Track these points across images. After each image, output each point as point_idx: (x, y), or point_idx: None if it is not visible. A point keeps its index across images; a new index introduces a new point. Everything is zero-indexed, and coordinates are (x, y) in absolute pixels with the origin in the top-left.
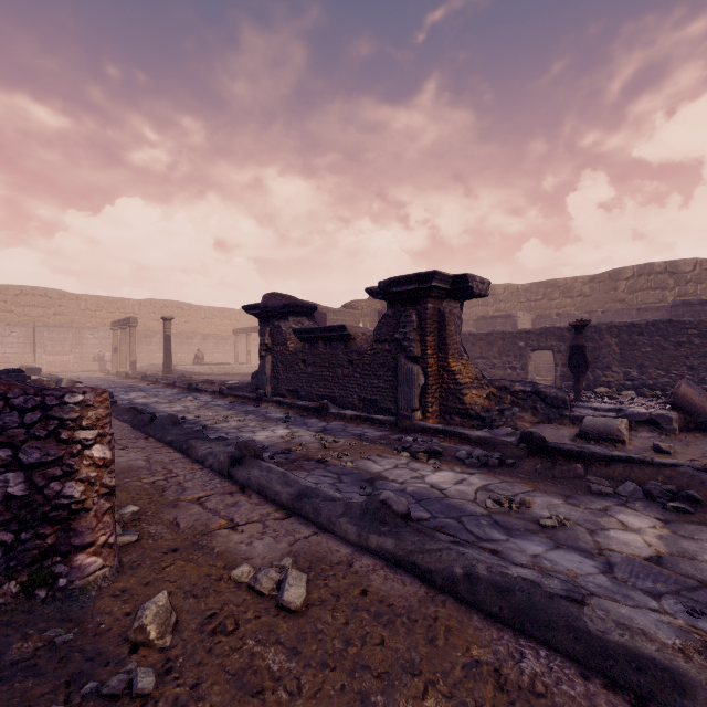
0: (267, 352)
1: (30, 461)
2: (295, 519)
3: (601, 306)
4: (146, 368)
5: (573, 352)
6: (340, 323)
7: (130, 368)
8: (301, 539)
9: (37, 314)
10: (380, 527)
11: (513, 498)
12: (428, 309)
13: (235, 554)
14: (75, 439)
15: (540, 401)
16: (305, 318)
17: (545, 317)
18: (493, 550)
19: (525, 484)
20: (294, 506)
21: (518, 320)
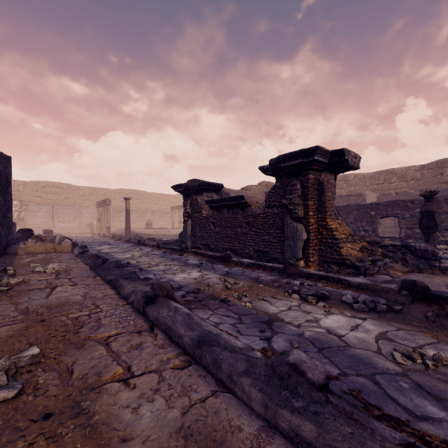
0: (188, 218)
1: None
2: (194, 369)
3: (430, 187)
4: (117, 231)
5: (424, 216)
6: None
7: (107, 231)
8: (196, 403)
9: (55, 198)
10: (292, 400)
11: (423, 352)
12: (309, 179)
13: (114, 428)
14: None
15: (410, 253)
16: (214, 194)
17: (386, 195)
18: (443, 441)
19: (423, 333)
20: (194, 352)
21: (367, 197)
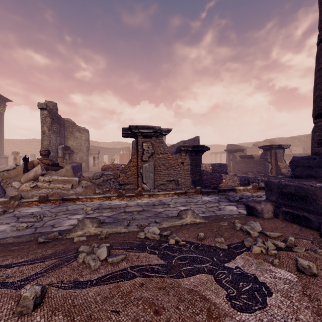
0: (231, 161)
1: (225, 169)
2: None
3: None
4: None
5: None
6: (251, 151)
7: None
8: None
9: None
10: None
11: None
12: (272, 152)
13: None
14: (227, 167)
15: None
16: (241, 152)
17: None
18: None
19: None
20: None
21: None
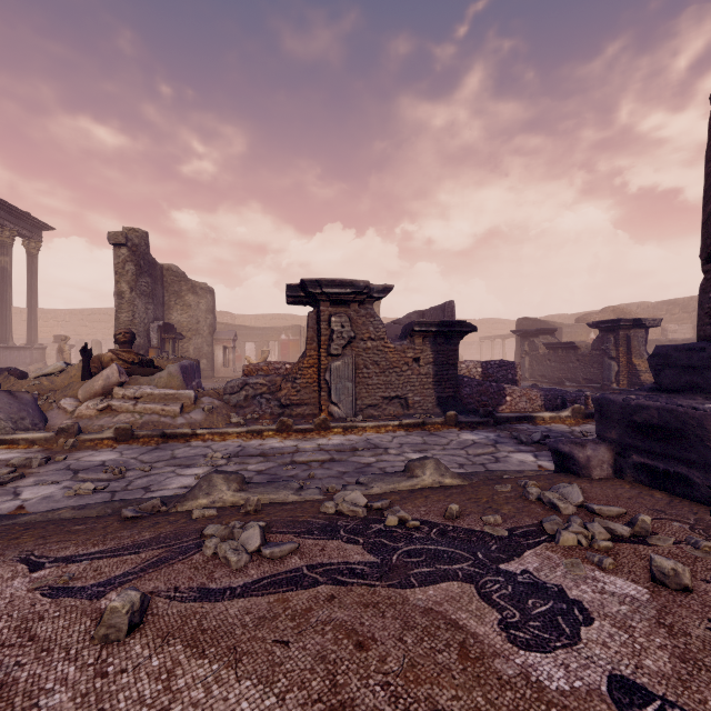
0: (526, 355)
1: (512, 373)
2: None
3: None
4: None
5: None
6: (573, 333)
7: None
8: None
9: None
10: None
11: None
12: (619, 335)
13: None
14: (517, 370)
15: None
16: (549, 336)
17: None
18: None
19: None
20: None
21: None
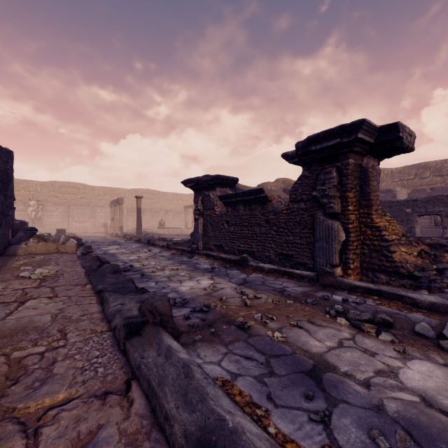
0: (200, 216)
1: None
2: None
3: None
4: (130, 231)
5: None
6: None
7: (119, 230)
8: None
9: (71, 198)
10: None
11: None
12: (349, 165)
13: None
14: None
15: None
16: (228, 189)
17: (419, 191)
18: None
19: None
20: None
21: (397, 194)
